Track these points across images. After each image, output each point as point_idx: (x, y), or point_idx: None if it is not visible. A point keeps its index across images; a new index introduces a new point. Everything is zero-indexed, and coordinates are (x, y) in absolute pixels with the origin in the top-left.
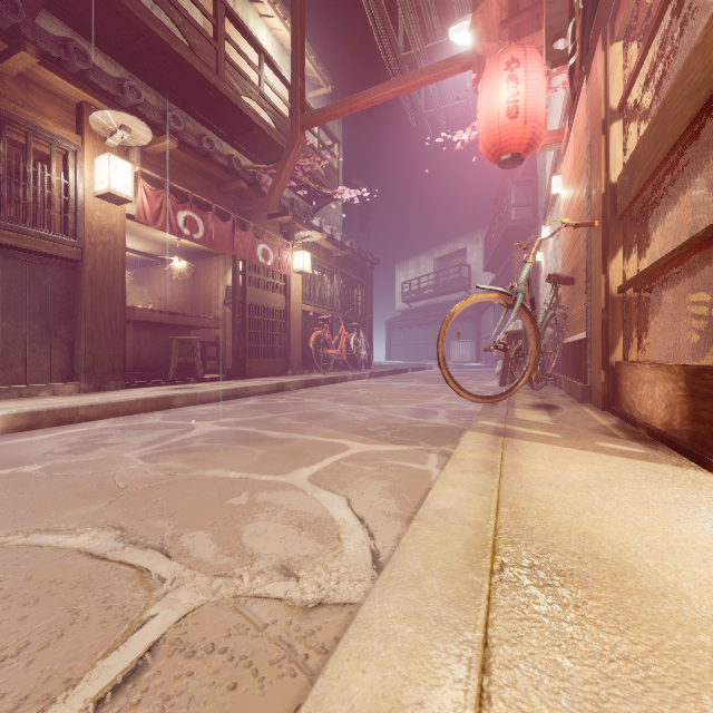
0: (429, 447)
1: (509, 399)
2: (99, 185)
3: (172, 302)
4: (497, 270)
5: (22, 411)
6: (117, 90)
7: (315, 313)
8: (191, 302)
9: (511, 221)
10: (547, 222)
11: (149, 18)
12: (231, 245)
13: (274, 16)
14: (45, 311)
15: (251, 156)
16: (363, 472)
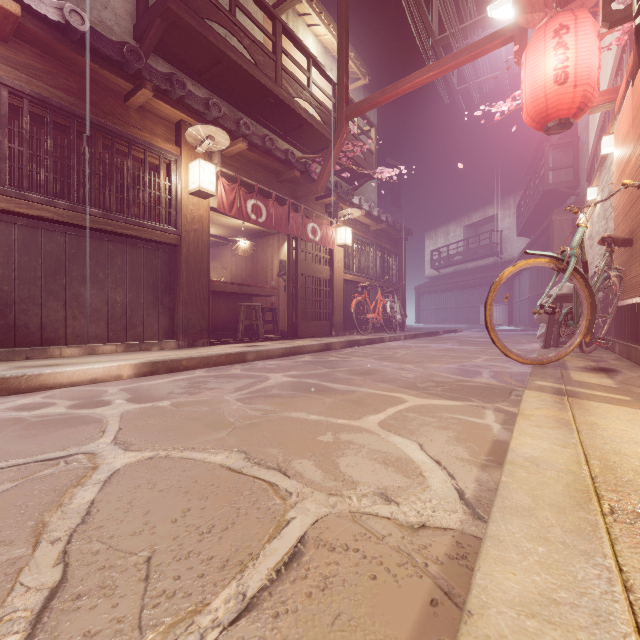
0: (482, 403)
1: (559, 361)
2: (192, 185)
3: (236, 275)
4: (531, 234)
5: (147, 361)
6: (204, 108)
7: (355, 281)
8: (251, 275)
9: (549, 184)
10: (594, 183)
11: (226, 46)
12: (287, 226)
13: (320, 24)
14: (155, 285)
15: (300, 148)
16: (426, 422)
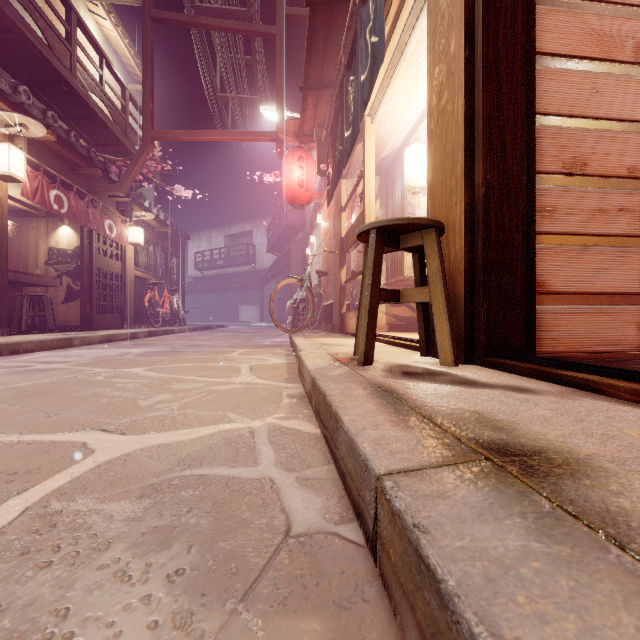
0: (274, 348)
1: (300, 332)
2: None
3: None
4: (277, 252)
5: None
6: (11, 91)
7: (143, 278)
8: None
9: (289, 221)
10: (313, 233)
11: (23, 23)
12: (86, 219)
13: (108, 21)
14: None
15: (83, 135)
16: (257, 353)
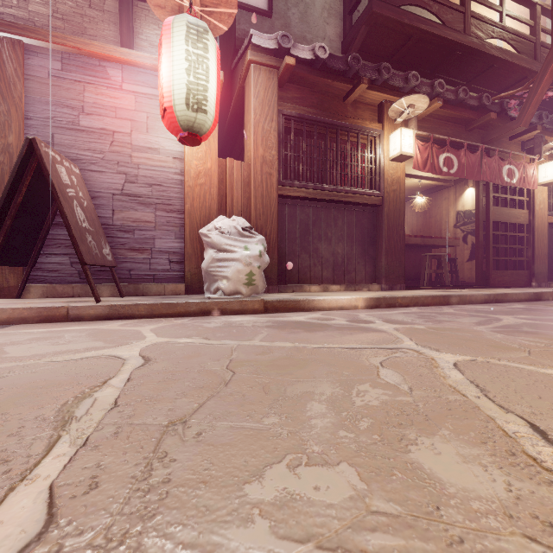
0: None
1: None
2: (392, 152)
3: (406, 231)
4: None
5: (373, 296)
6: (403, 83)
7: None
8: (422, 229)
9: None
10: None
11: (417, 21)
12: (478, 172)
13: None
14: (363, 239)
15: (484, 91)
16: None
